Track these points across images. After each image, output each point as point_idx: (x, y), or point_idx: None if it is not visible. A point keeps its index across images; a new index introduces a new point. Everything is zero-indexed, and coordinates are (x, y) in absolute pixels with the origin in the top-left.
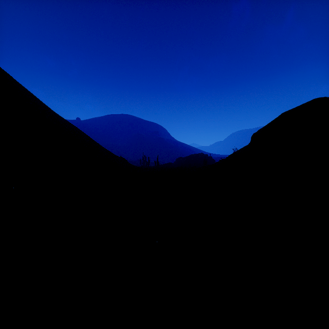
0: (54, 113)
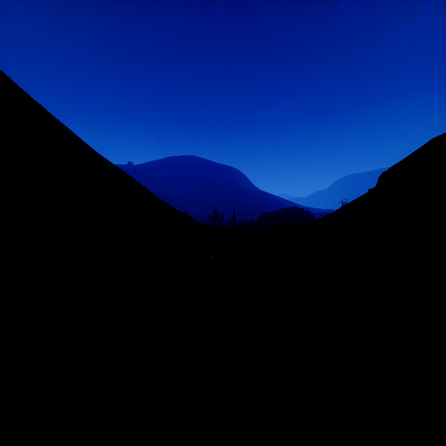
0: (97, 155)
